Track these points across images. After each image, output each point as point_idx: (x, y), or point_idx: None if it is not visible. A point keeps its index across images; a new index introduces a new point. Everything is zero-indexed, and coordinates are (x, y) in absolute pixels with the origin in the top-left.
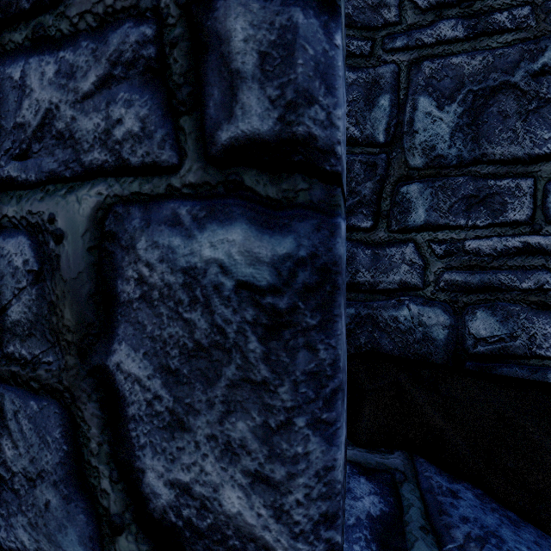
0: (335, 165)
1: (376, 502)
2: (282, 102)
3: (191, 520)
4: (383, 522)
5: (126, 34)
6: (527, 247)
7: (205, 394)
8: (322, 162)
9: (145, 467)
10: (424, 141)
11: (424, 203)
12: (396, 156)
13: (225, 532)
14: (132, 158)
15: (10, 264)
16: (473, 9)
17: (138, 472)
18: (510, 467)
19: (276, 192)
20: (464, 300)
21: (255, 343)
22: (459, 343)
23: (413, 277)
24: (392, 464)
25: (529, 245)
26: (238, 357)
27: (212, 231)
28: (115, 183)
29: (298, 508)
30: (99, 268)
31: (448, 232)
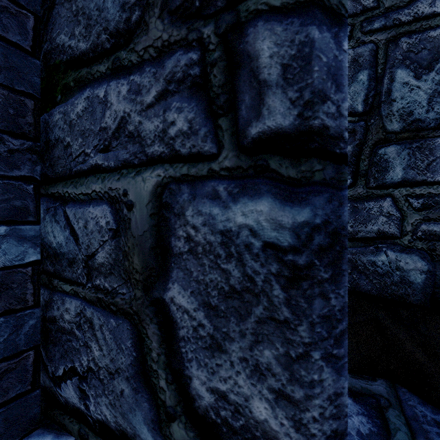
0: (343, 148)
1: (364, 422)
2: (301, 102)
3: (227, 419)
4: None
5: (177, 59)
6: None
7: (238, 326)
8: (333, 146)
9: (192, 375)
10: (402, 108)
11: (401, 162)
12: (374, 122)
13: (254, 433)
14: (182, 150)
15: (97, 224)
16: None
17: (186, 378)
18: None
19: (296, 173)
20: None
21: (278, 291)
22: (437, 287)
23: (391, 227)
24: (375, 390)
25: None
26: (264, 300)
27: (243, 203)
28: (170, 168)
29: (314, 423)
30: (158, 228)
31: (426, 187)
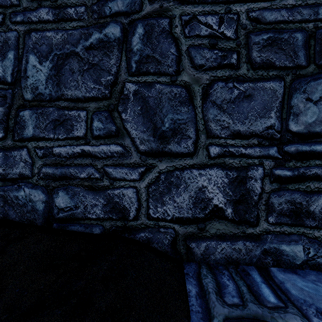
0: None
1: None
2: None
3: None
4: None
5: None
6: (83, 152)
7: None
8: None
9: None
10: (32, 83)
11: (32, 123)
12: (17, 91)
13: None
14: None
15: None
16: (57, 4)
17: None
18: None
19: None
20: (53, 184)
21: None
22: (50, 212)
23: (26, 170)
24: None
25: (85, 151)
26: None
27: None
28: None
29: None
30: None
31: (45, 142)
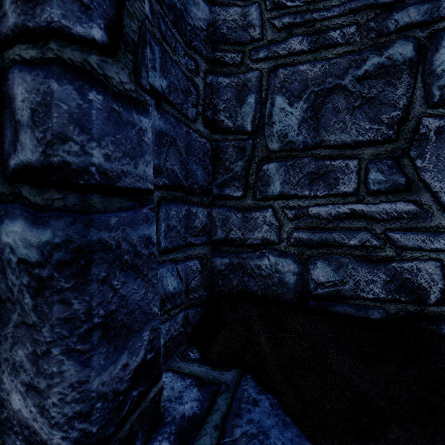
0: (89, 180)
1: (194, 406)
2: (45, 142)
3: None
4: (190, 421)
5: None
6: (353, 213)
7: (3, 331)
8: (76, 179)
9: None
10: (280, 130)
11: (279, 178)
12: (259, 141)
13: (12, 422)
14: None
15: None
16: (314, 28)
17: None
18: (303, 383)
19: (41, 200)
20: (308, 253)
21: (28, 299)
22: (304, 287)
23: (272, 235)
24: (224, 379)
25: (355, 211)
26: (19, 308)
27: (6, 224)
28: None
29: (54, 407)
30: None
31: (297, 200)
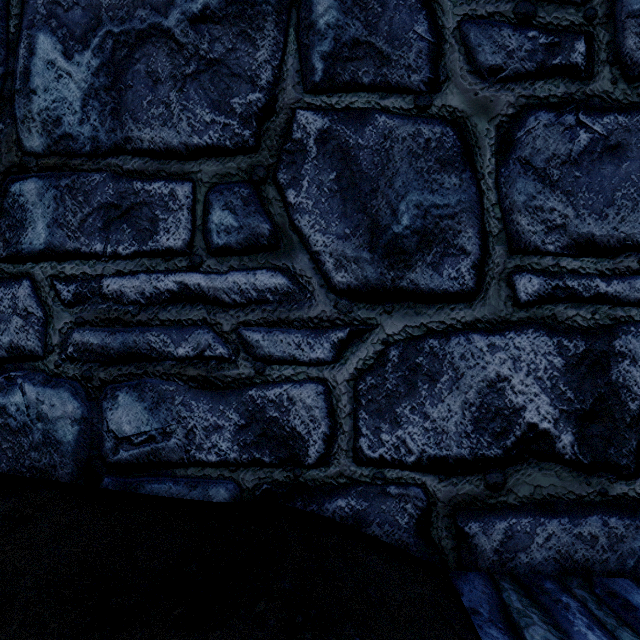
0: None
1: None
2: None
3: None
4: None
5: None
6: (184, 291)
7: None
8: None
9: None
10: (46, 109)
11: (45, 213)
12: (4, 130)
13: None
14: None
15: None
16: None
17: None
18: None
19: None
20: (102, 375)
21: None
22: (94, 448)
23: (30, 338)
24: None
25: (188, 288)
26: None
27: None
28: None
29: None
30: None
31: (80, 262)
